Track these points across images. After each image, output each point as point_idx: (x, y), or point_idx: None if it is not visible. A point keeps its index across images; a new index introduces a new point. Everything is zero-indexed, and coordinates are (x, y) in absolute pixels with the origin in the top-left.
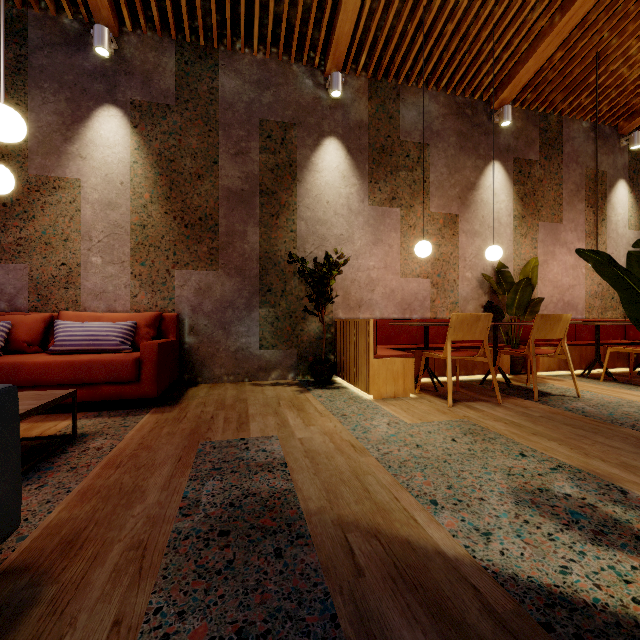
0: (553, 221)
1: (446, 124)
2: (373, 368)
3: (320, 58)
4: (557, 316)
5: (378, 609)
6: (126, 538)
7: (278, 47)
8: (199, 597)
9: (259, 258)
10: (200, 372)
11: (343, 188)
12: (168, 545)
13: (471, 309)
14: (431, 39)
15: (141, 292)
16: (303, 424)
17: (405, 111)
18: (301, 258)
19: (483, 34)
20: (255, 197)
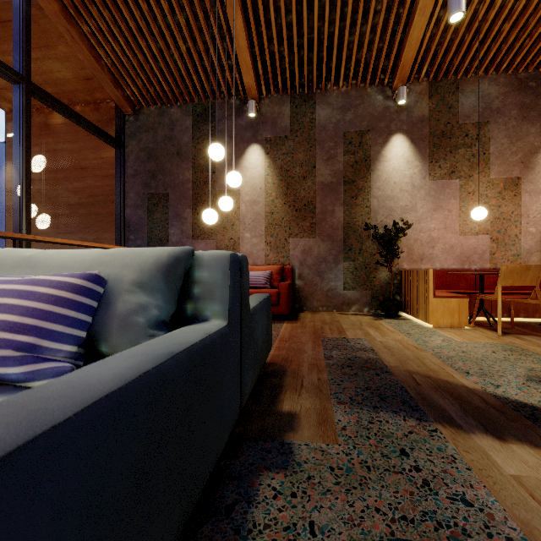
0: None
1: (506, 100)
2: (432, 305)
3: (388, 77)
4: None
5: (427, 393)
6: (307, 362)
7: (356, 79)
8: (346, 379)
9: (343, 228)
10: (304, 303)
11: (407, 170)
12: (326, 366)
13: (535, 260)
14: (488, 40)
15: (271, 253)
16: (380, 335)
17: (464, 99)
18: (374, 226)
19: None
20: (340, 186)
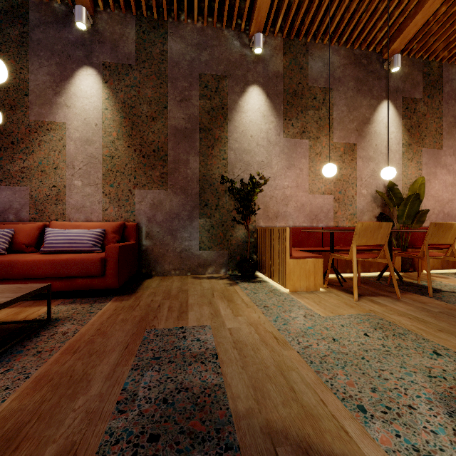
0: (435, 147)
1: (346, 72)
2: (289, 267)
3: (245, 24)
4: (449, 224)
5: None
6: (60, 438)
7: (213, 17)
8: None
9: (198, 180)
10: (154, 267)
11: (263, 125)
12: (98, 451)
13: (366, 219)
14: (335, 2)
15: (110, 207)
16: (232, 314)
17: (313, 63)
18: (231, 179)
19: None
20: (195, 133)
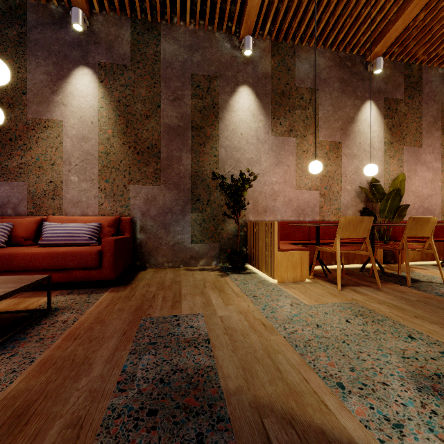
0: (415, 146)
1: (331, 73)
2: (277, 259)
3: (236, 27)
4: (426, 218)
5: None
6: (67, 414)
7: (204, 20)
8: None
9: (191, 176)
10: (148, 260)
11: (253, 123)
12: (102, 424)
13: (350, 213)
14: (321, 7)
15: (106, 201)
16: (223, 303)
17: (300, 64)
18: (221, 176)
19: (362, 1)
20: (188, 131)
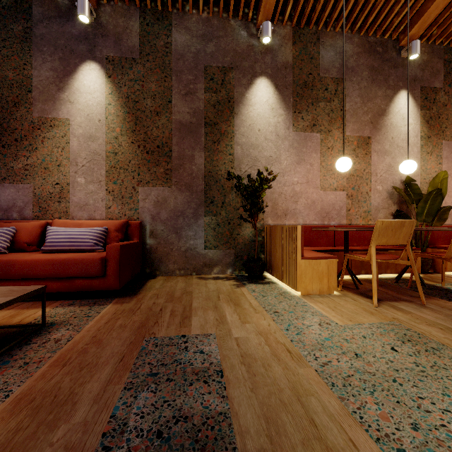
0: None
1: (359, 61)
2: (300, 268)
3: (253, 13)
4: None
5: None
6: None
7: (219, 7)
8: None
9: (204, 176)
10: (158, 267)
11: (272, 118)
12: None
13: (382, 217)
14: None
15: (113, 204)
16: (239, 321)
17: (324, 52)
18: (237, 175)
19: None
20: (201, 128)
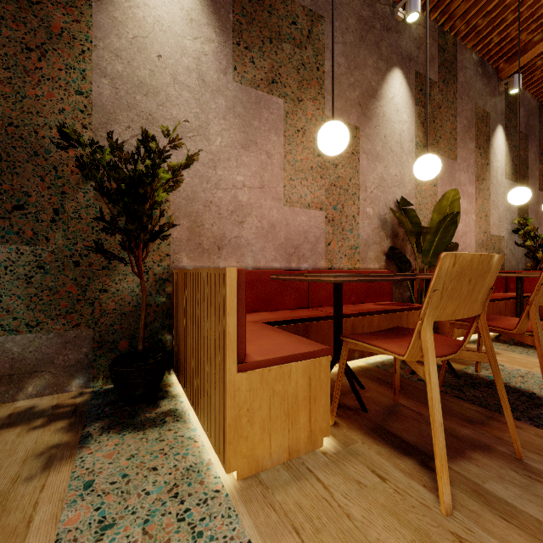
0: (450, 157)
1: None
2: (236, 398)
3: None
4: None
5: None
6: None
7: None
8: None
9: None
10: None
11: (189, 39)
12: None
13: (372, 256)
14: None
15: None
16: None
17: None
18: (92, 142)
19: None
20: None
